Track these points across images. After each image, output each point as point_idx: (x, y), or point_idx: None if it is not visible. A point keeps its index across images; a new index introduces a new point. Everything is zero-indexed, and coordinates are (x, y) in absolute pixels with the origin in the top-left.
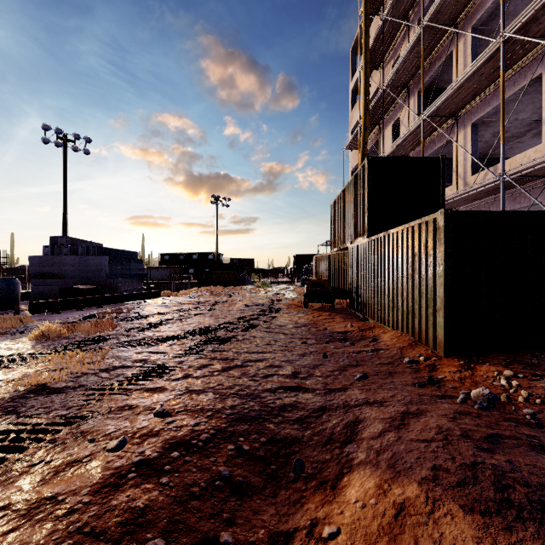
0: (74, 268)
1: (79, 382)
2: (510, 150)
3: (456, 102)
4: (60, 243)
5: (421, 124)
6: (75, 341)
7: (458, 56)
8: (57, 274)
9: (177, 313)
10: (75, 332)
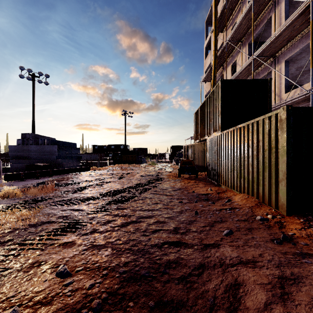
0: (36, 153)
1: (9, 237)
2: (306, 79)
3: (275, 46)
4: (28, 137)
5: (252, 61)
6: (23, 201)
7: (275, 19)
8: (26, 156)
9: (97, 181)
10: (27, 194)
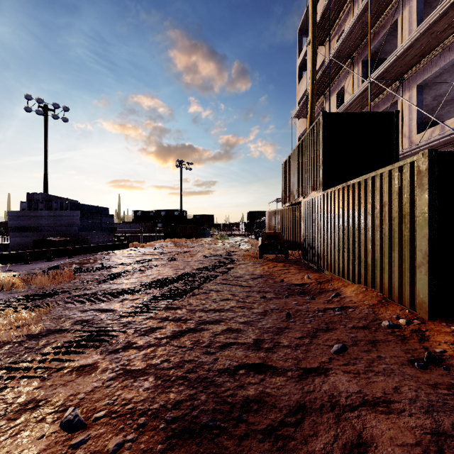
0: (49, 222)
1: None
2: (447, 113)
3: (403, 64)
4: (36, 199)
5: (369, 87)
6: (23, 296)
7: (403, 23)
8: (34, 227)
9: (139, 264)
10: (31, 284)
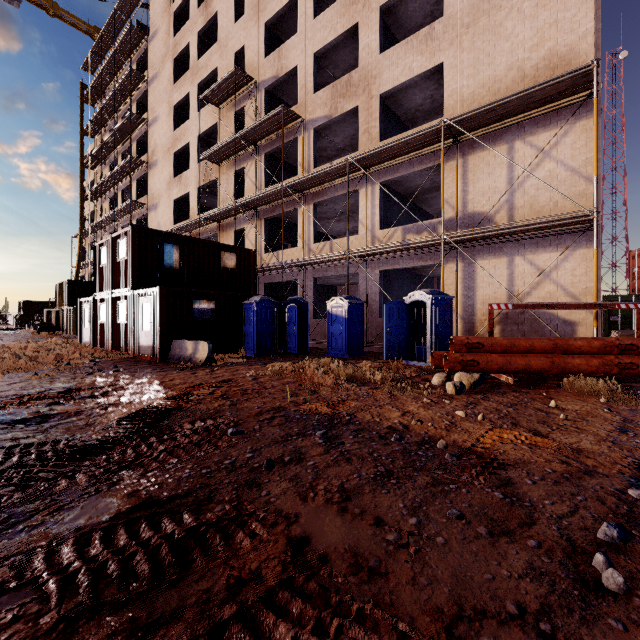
0: None
1: None
2: None
3: None
4: None
5: None
6: None
7: None
8: None
9: None
10: None
